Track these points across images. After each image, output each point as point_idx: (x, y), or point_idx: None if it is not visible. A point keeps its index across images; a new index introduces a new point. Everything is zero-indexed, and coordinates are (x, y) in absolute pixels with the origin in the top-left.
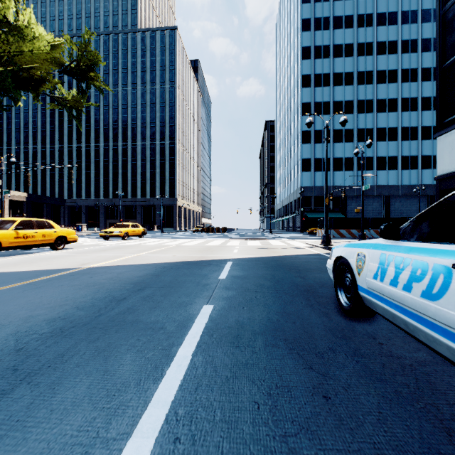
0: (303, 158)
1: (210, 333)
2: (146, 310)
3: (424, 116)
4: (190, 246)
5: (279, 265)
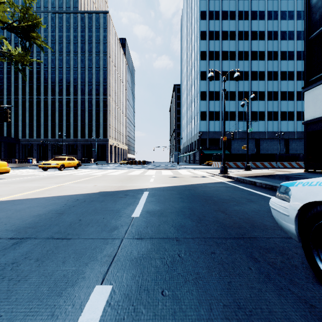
0: (201, 111)
1: None
2: None
3: (282, 84)
4: (114, 175)
5: (193, 195)
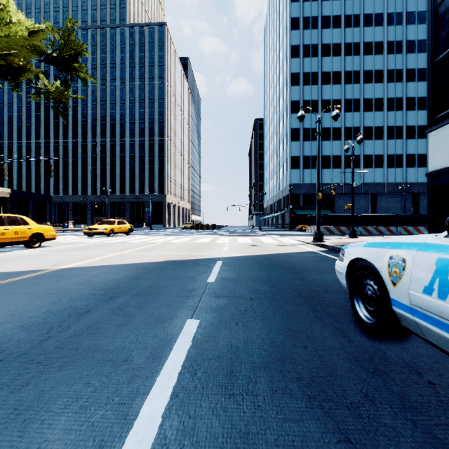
0: (292, 156)
1: (192, 368)
2: (112, 329)
3: (409, 115)
4: (178, 243)
5: (273, 265)
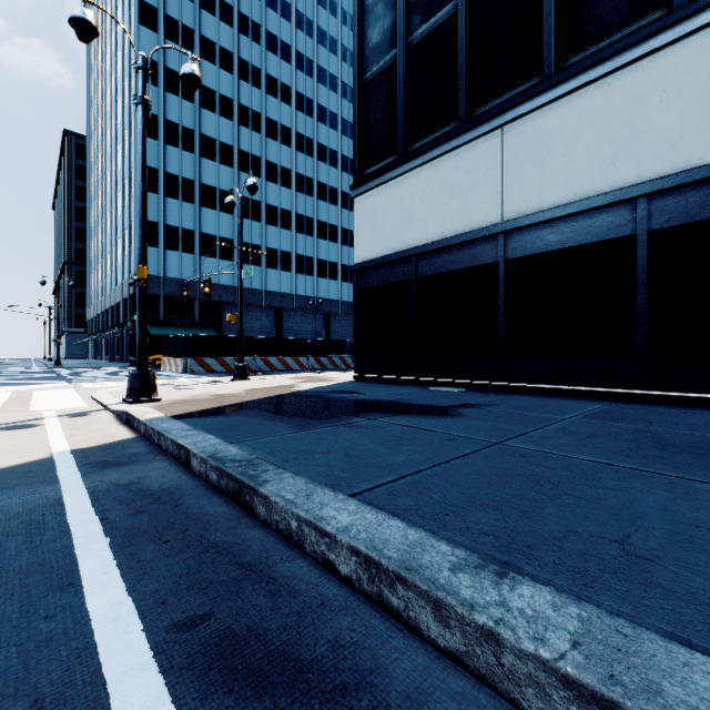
0: None
1: None
2: None
3: (321, 207)
4: None
5: None
